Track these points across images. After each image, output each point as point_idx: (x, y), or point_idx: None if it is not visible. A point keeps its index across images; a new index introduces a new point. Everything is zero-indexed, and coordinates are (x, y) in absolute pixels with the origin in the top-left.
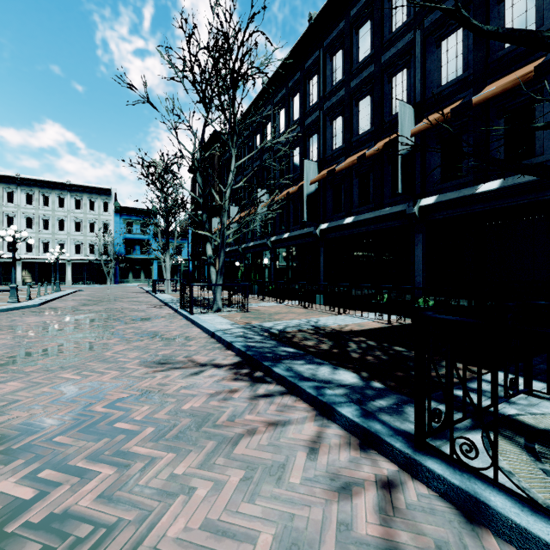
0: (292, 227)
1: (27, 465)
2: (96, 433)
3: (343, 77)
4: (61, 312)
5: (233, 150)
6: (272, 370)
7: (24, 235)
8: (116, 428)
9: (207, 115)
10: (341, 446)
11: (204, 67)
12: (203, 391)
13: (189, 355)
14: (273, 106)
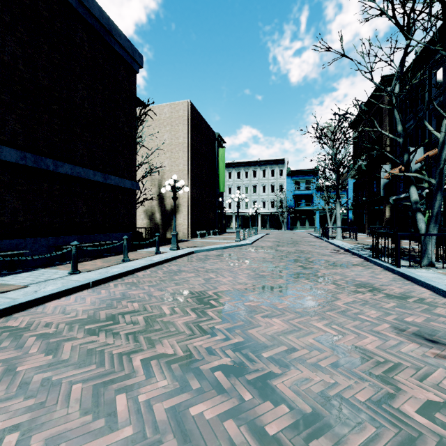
0: None
1: None
2: None
3: None
4: (267, 250)
5: None
6: None
7: (243, 196)
8: None
9: (409, 41)
10: None
11: None
12: None
13: None
14: None
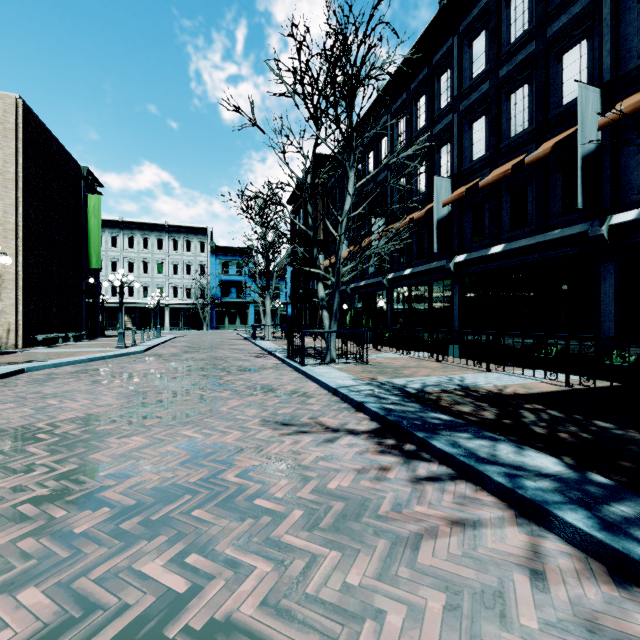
0: (415, 261)
1: (170, 544)
2: (236, 510)
3: (487, 66)
4: (166, 359)
5: (350, 171)
6: (431, 444)
7: (130, 278)
8: (257, 506)
9: (318, 133)
10: (579, 573)
11: (318, 76)
12: (346, 465)
13: (314, 416)
14: (390, 115)
